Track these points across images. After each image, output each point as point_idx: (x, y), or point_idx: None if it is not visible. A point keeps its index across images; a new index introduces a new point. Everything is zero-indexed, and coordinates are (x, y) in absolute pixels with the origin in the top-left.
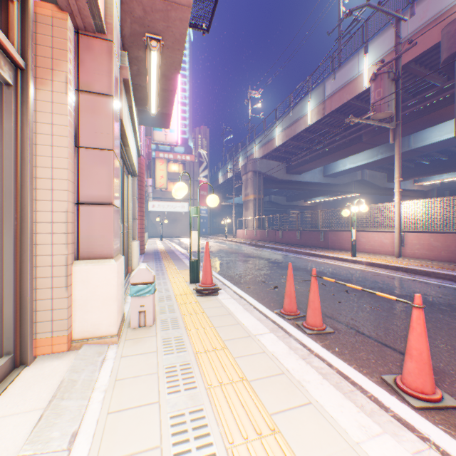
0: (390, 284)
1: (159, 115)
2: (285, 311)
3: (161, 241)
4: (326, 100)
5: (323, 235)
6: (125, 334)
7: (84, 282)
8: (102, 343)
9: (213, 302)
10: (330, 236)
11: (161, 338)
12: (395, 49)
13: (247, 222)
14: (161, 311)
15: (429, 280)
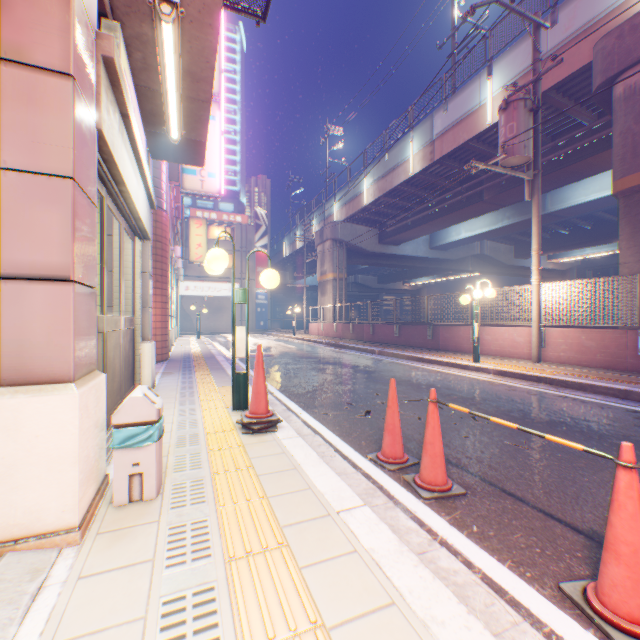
0: (533, 404)
1: (186, 142)
2: (385, 456)
3: (197, 340)
4: (435, 141)
5: (432, 331)
6: (99, 520)
7: (8, 430)
8: (48, 545)
9: (268, 445)
10: (442, 332)
11: (167, 527)
12: (532, 68)
13: (324, 312)
14: (177, 467)
15: (585, 396)
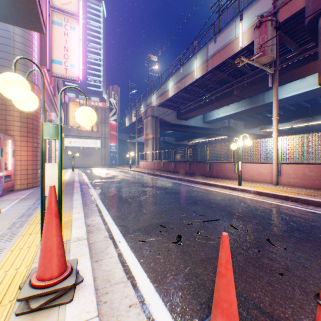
0: (301, 222)
1: None
2: None
3: (71, 172)
4: (209, 59)
5: (209, 166)
6: None
7: None
8: None
9: None
10: (215, 166)
11: None
12: (273, 5)
13: (147, 156)
14: None
15: None
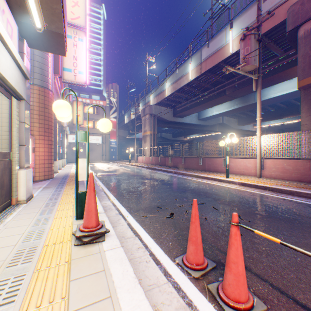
0: (270, 205)
1: (49, 34)
2: (189, 262)
3: None
4: (203, 62)
5: (202, 161)
6: None
7: None
8: None
9: (92, 260)
10: (207, 161)
11: None
12: (257, 19)
13: (145, 151)
14: None
15: (295, 199)
